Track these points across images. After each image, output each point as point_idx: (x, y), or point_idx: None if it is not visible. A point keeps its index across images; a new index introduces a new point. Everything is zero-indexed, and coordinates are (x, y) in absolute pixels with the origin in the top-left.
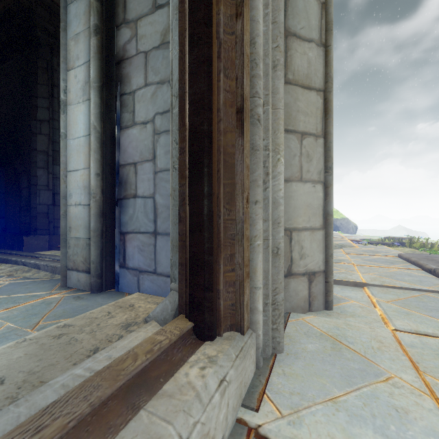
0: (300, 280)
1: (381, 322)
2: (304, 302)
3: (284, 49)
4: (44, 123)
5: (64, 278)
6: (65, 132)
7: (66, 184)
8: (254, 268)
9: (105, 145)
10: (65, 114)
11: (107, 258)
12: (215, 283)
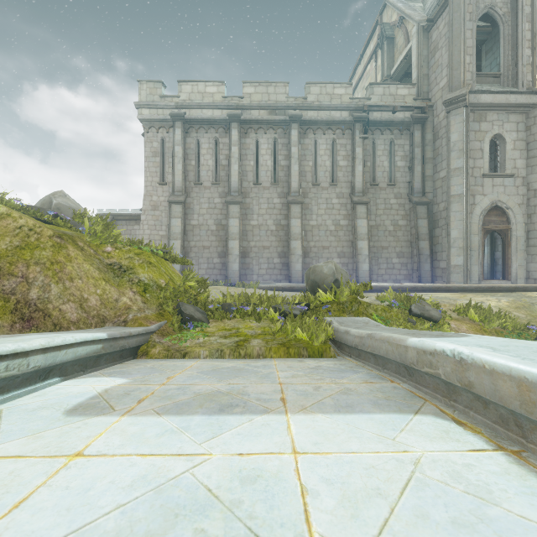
0: (531, 280)
1: None
2: (532, 284)
3: (527, 241)
4: None
5: None
6: None
7: None
8: (511, 274)
9: (491, 255)
10: None
11: (492, 277)
12: (505, 275)
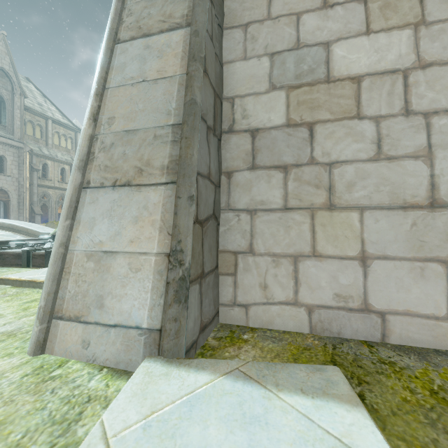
0: None
1: None
2: None
3: (19, 207)
4: None
5: None
6: (0, 210)
7: (1, 216)
8: None
9: (5, 212)
10: (0, 209)
11: None
12: None
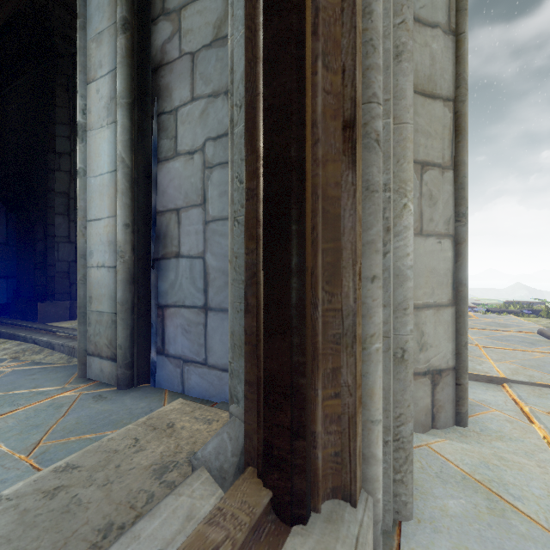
0: (419, 383)
1: (548, 451)
2: (425, 416)
3: None
4: (64, 157)
5: (82, 366)
6: (84, 168)
7: (86, 238)
8: (369, 389)
9: (138, 185)
10: (84, 143)
11: (140, 340)
12: (309, 422)
